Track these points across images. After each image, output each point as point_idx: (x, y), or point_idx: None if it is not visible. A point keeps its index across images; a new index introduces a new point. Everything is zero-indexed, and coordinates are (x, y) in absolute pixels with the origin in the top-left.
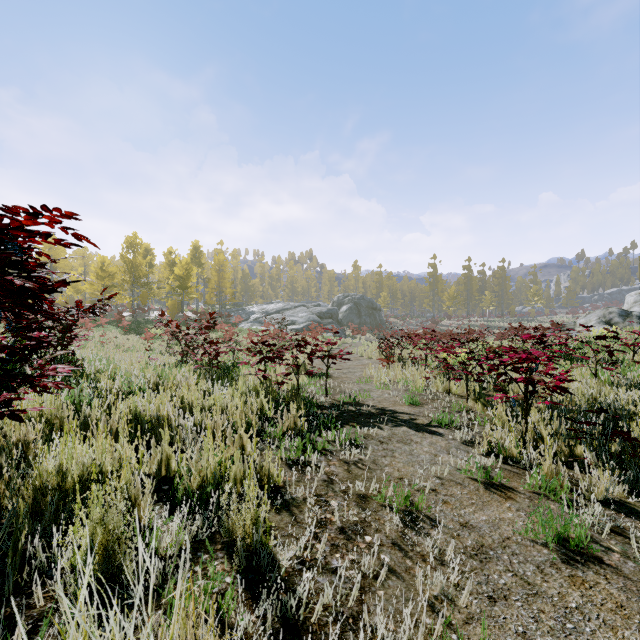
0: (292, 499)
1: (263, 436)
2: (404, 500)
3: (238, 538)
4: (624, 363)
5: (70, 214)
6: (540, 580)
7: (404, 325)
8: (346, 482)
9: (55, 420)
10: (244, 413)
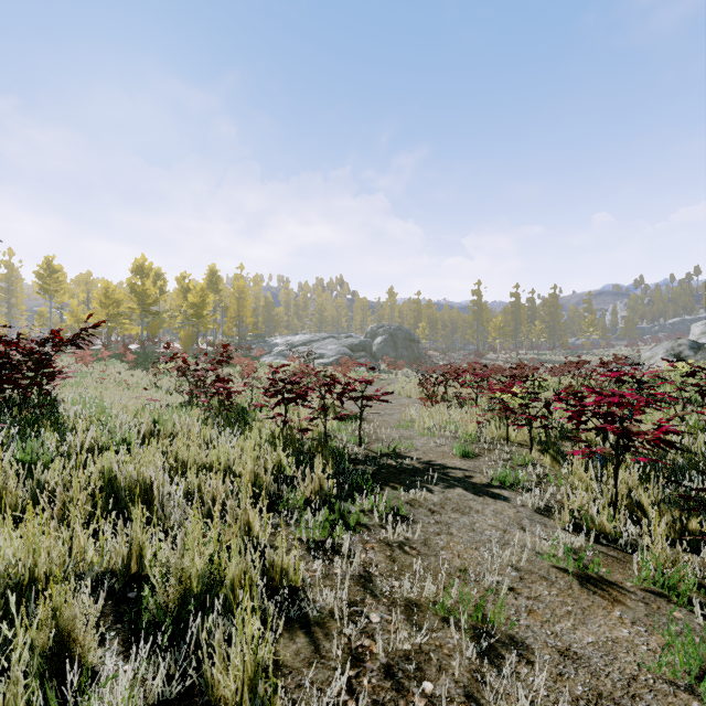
0: (314, 611)
1: (279, 504)
2: (474, 612)
3: None
4: None
5: None
6: None
7: (445, 359)
8: (390, 578)
9: None
10: (255, 474)
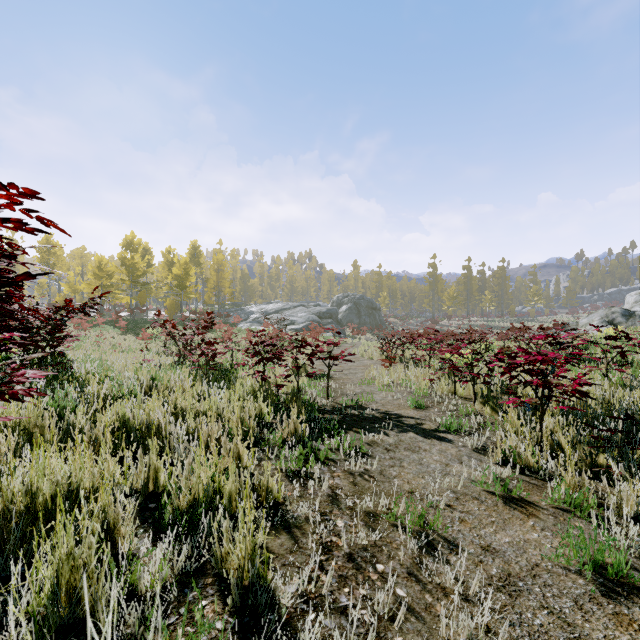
0: (293, 518)
1: (261, 444)
2: (418, 519)
3: (231, 574)
4: (635, 364)
5: (29, 192)
6: (581, 619)
7: (404, 325)
8: (352, 497)
9: (35, 428)
10: (241, 419)
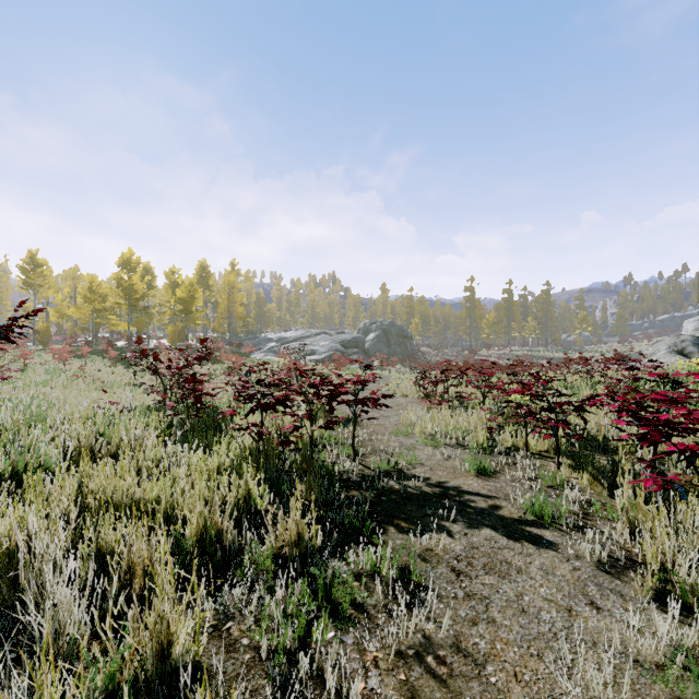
0: None
1: (237, 567)
2: None
3: None
4: None
5: None
6: None
7: (438, 355)
8: None
9: None
10: (205, 519)
